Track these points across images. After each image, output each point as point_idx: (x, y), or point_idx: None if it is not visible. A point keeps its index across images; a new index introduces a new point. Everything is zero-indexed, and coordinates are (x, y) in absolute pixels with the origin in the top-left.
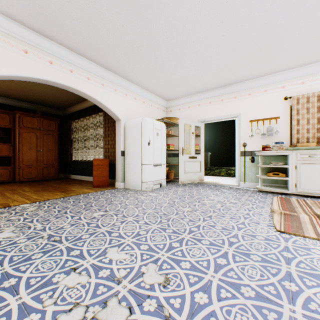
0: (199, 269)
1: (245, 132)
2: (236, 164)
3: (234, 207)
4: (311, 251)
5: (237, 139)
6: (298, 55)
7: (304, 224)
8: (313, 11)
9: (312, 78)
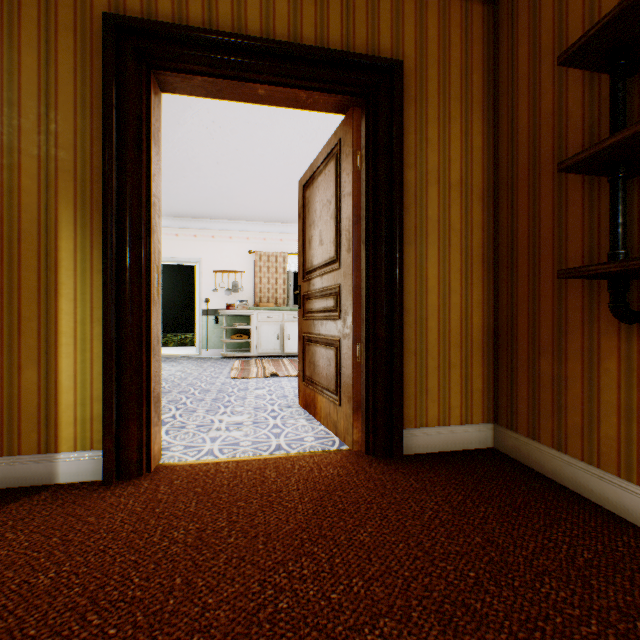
0: (177, 400)
1: (209, 285)
2: (197, 326)
3: (197, 372)
4: (250, 382)
5: (199, 292)
6: (259, 213)
7: (252, 372)
8: (263, 191)
9: (273, 237)
